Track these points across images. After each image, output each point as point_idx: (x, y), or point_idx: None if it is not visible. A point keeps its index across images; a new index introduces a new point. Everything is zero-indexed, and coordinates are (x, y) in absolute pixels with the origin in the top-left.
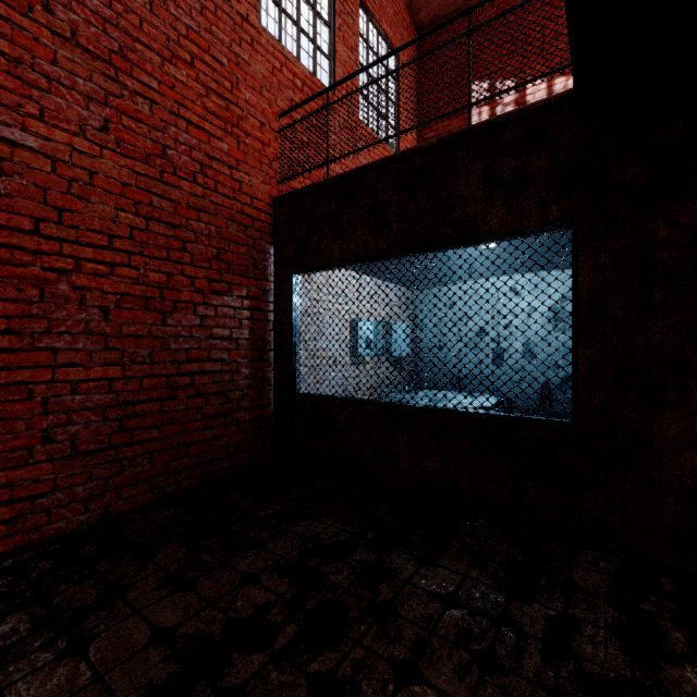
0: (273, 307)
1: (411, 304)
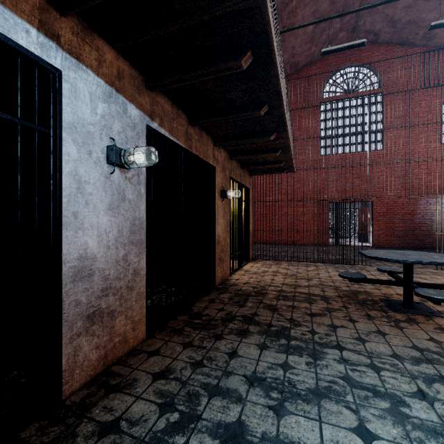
0: None
1: None
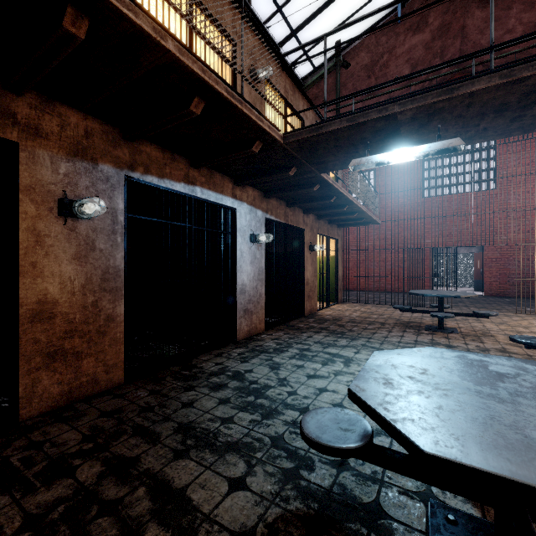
0: None
1: None
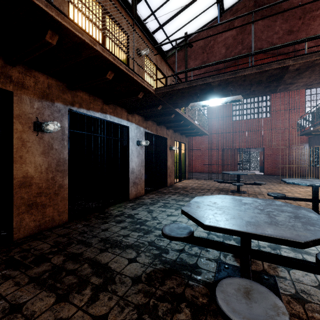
0: (308, 153)
1: (318, 154)
